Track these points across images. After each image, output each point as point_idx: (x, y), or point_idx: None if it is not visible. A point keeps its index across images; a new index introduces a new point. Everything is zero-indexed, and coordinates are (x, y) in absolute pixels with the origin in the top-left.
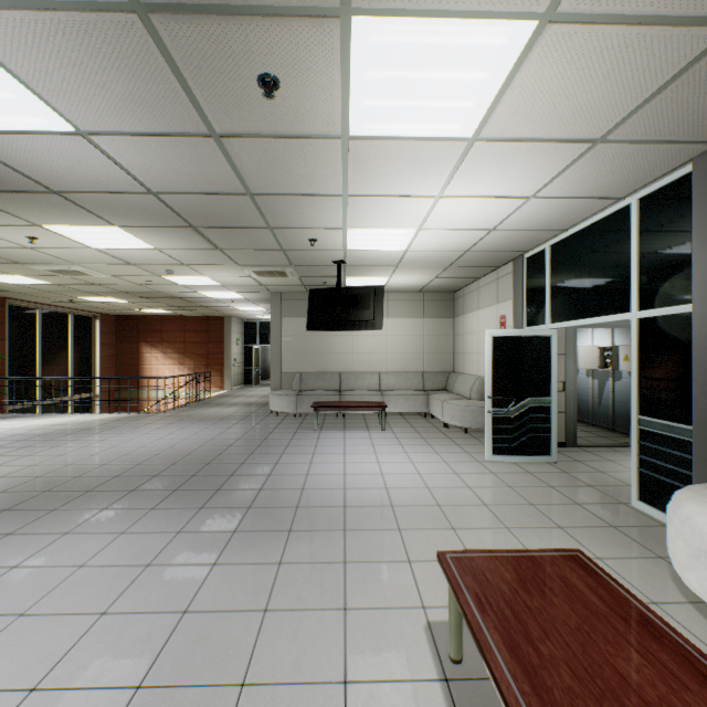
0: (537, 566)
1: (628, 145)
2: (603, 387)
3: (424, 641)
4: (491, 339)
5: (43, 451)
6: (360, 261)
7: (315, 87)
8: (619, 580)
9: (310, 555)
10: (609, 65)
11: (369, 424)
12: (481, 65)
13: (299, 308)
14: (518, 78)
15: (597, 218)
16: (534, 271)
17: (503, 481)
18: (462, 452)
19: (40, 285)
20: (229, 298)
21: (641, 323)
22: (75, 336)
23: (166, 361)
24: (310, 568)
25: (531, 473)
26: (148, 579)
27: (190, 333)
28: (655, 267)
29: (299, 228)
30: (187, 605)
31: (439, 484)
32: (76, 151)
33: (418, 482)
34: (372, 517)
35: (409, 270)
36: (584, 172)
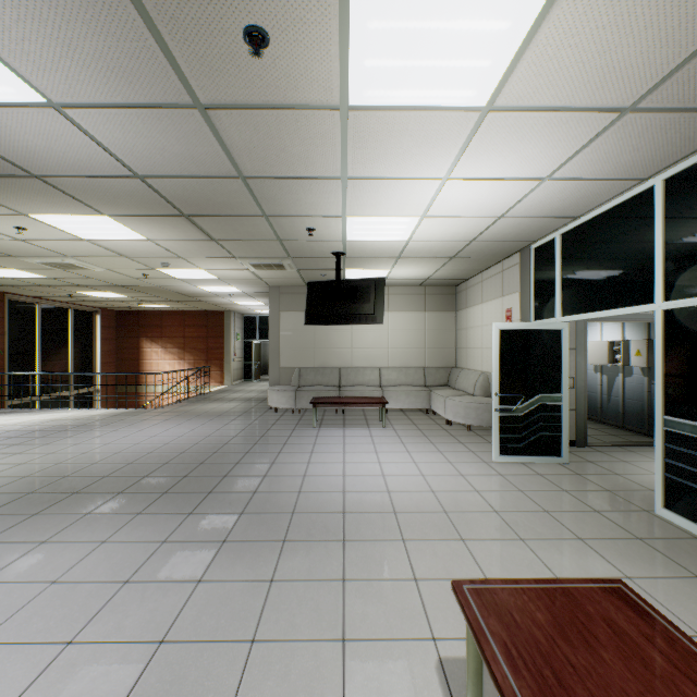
0: (574, 603)
1: (660, 114)
2: (613, 383)
3: (436, 685)
4: (498, 333)
5: (34, 448)
6: (360, 252)
7: (309, 43)
8: (655, 606)
9: (306, 570)
10: (653, 9)
11: (369, 421)
12: (502, 11)
13: (298, 302)
14: (544, 28)
15: (614, 202)
16: (542, 261)
17: (512, 484)
18: (467, 451)
19: (37, 279)
20: (227, 293)
21: (667, 314)
22: (75, 331)
23: (166, 356)
24: (305, 587)
25: (542, 475)
26: (125, 599)
27: (190, 327)
28: (684, 254)
29: (296, 216)
30: (164, 634)
31: (444, 487)
32: (51, 128)
33: (421, 484)
34: (374, 525)
35: (410, 262)
36: (607, 149)
